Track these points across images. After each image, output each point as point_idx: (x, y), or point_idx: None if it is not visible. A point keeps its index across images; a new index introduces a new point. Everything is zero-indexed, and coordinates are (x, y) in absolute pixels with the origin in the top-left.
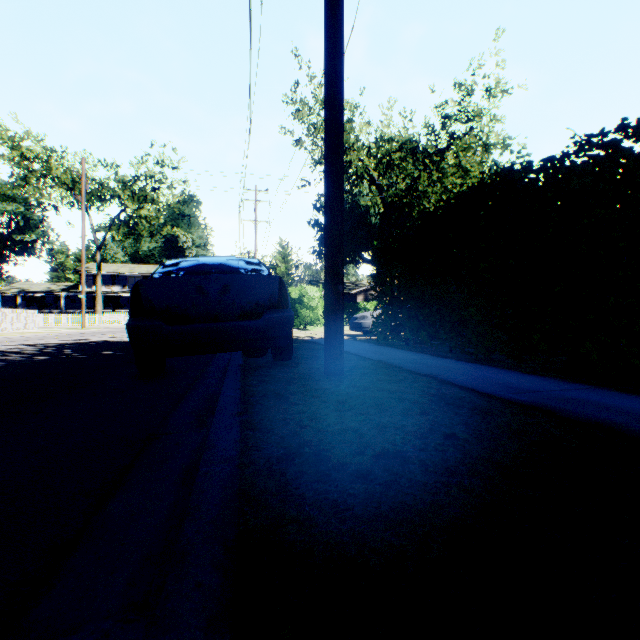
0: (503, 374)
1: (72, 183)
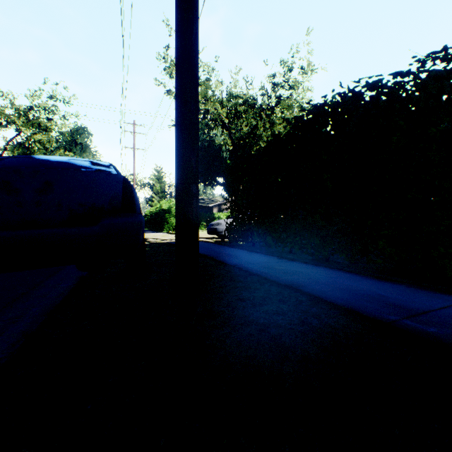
0: (361, 281)
1: None
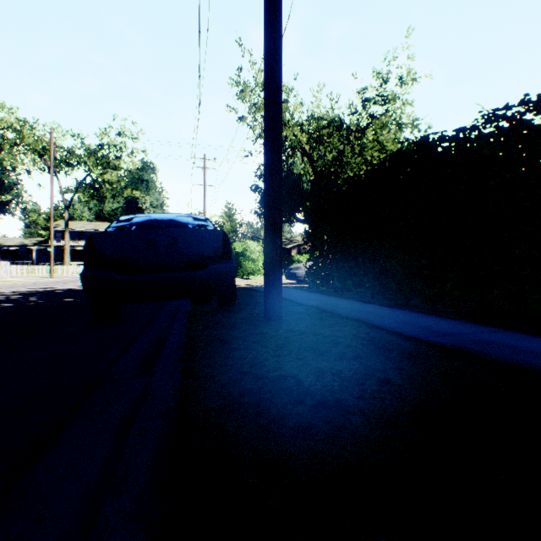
0: (422, 318)
1: (43, 150)
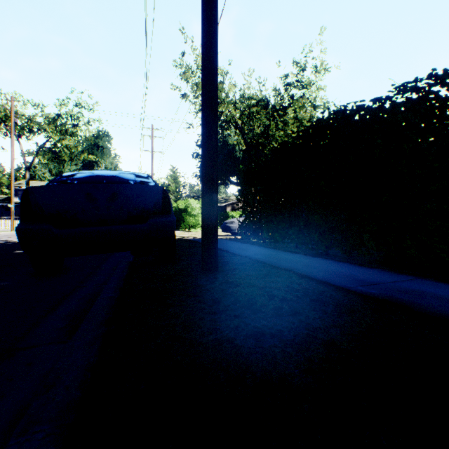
0: (344, 267)
1: (5, 117)
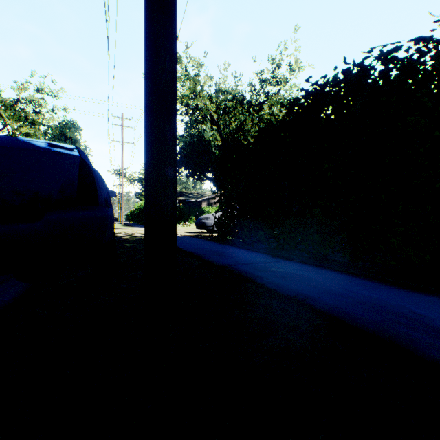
0: (380, 290)
1: None
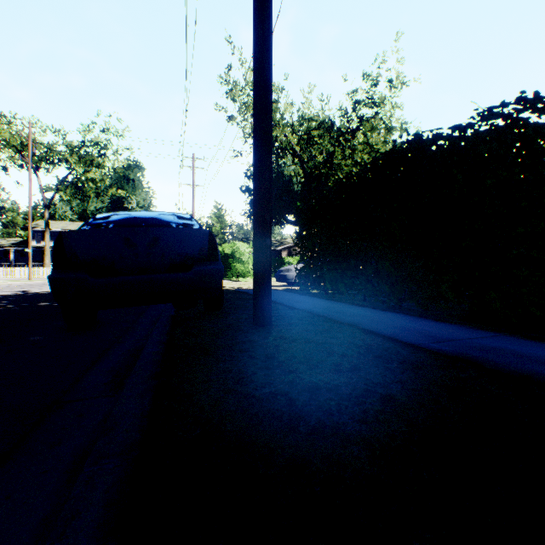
0: (417, 322)
1: (21, 146)
